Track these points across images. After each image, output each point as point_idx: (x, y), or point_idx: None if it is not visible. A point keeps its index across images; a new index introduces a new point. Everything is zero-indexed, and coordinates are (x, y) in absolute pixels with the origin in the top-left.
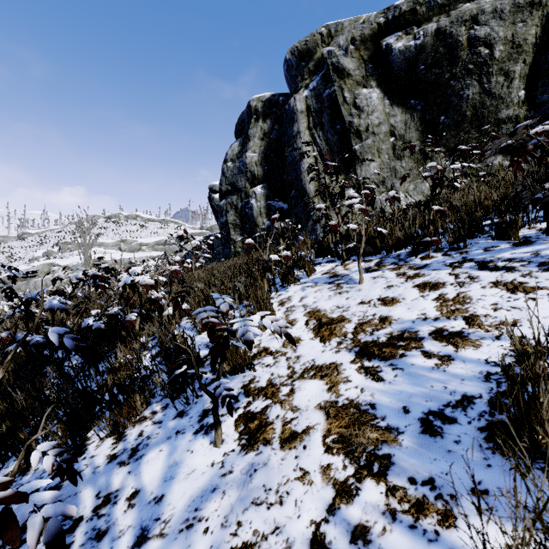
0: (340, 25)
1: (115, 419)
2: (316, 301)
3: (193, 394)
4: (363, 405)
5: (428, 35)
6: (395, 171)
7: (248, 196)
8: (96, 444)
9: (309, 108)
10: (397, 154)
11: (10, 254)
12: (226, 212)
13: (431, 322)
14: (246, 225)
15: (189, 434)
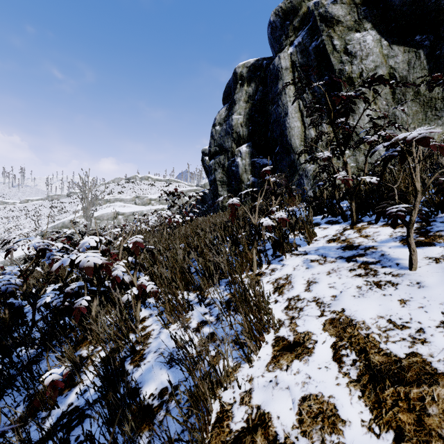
0: None
1: None
2: (336, 295)
3: None
4: None
5: None
6: (395, 117)
7: (234, 155)
8: None
9: (294, 64)
10: (397, 99)
11: (61, 208)
12: (214, 170)
13: None
14: (232, 181)
15: None
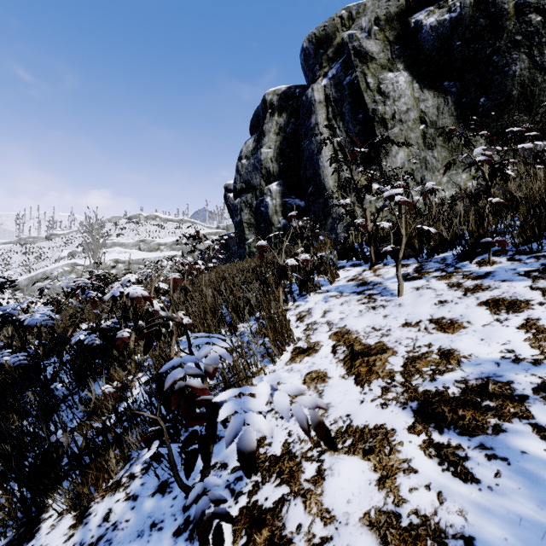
0: (362, 6)
1: (76, 489)
2: (343, 317)
3: (181, 456)
4: (449, 536)
5: (466, 6)
6: (426, 162)
7: (263, 194)
8: (51, 523)
9: (328, 98)
10: (428, 143)
11: (39, 254)
12: (240, 211)
13: (531, 368)
14: (261, 224)
15: (167, 534)
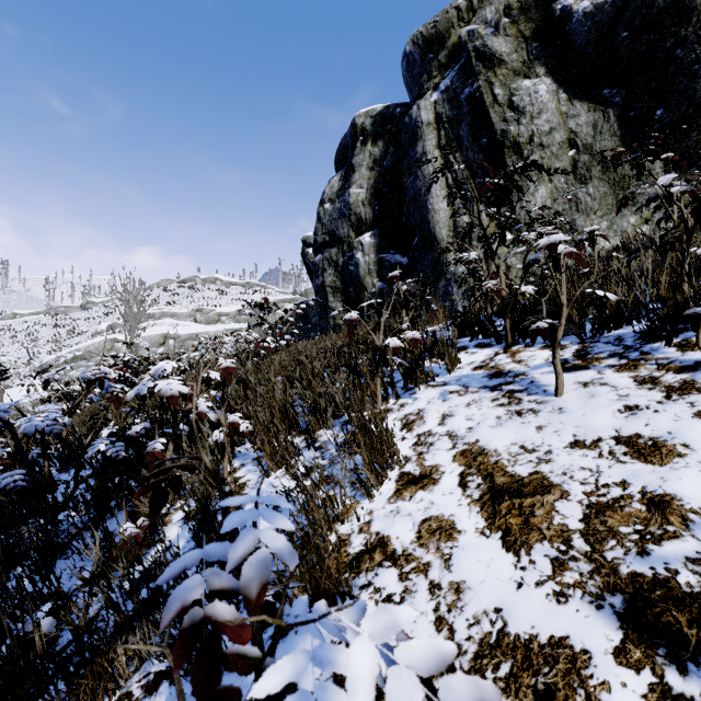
0: None
1: None
2: (472, 427)
3: None
4: None
5: None
6: (577, 201)
7: (352, 249)
8: None
9: (439, 118)
10: (580, 175)
11: (72, 327)
12: (322, 271)
13: None
14: (350, 288)
15: None
